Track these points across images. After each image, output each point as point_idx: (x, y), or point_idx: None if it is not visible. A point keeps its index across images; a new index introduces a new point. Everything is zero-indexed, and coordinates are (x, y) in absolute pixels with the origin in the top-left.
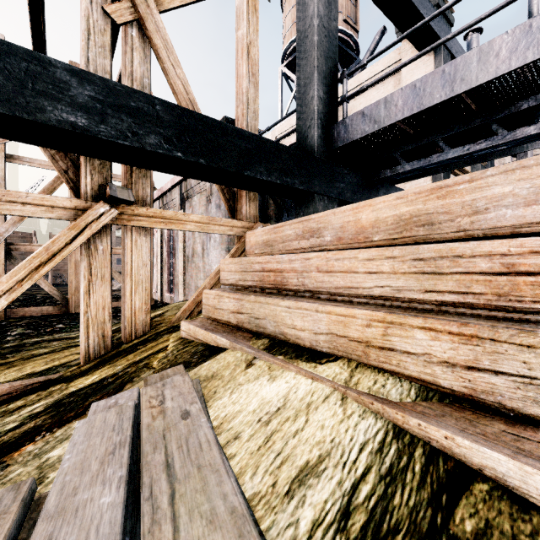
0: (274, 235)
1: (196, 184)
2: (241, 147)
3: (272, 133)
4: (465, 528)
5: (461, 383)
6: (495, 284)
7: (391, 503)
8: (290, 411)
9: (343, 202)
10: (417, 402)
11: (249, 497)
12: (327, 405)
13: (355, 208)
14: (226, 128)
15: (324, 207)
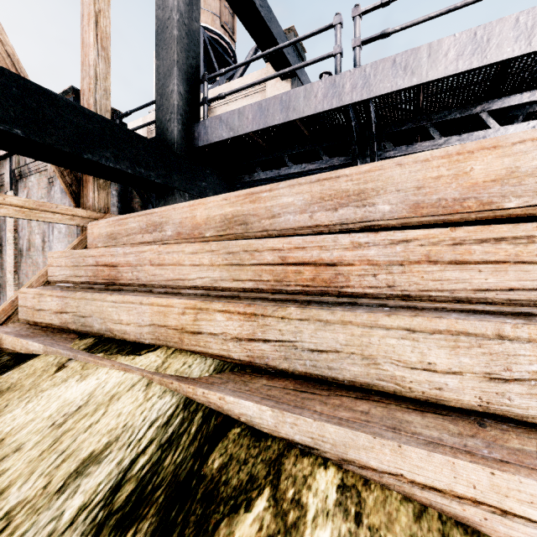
0: (119, 228)
1: (32, 160)
2: (79, 125)
3: (144, 120)
4: (213, 466)
5: (245, 353)
6: (276, 273)
7: (161, 465)
8: (91, 407)
9: None
10: (213, 375)
11: (10, 508)
12: (131, 393)
13: (192, 205)
14: (57, 99)
15: None
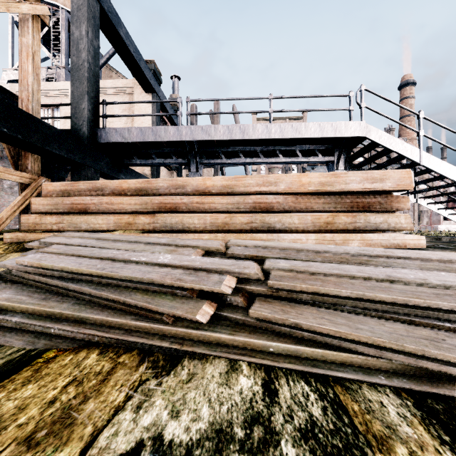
0: (71, 187)
1: None
2: (44, 132)
3: (12, 86)
4: None
5: (151, 227)
6: (159, 206)
7: None
8: None
9: (103, 173)
10: (142, 233)
11: None
12: None
13: (120, 182)
14: (35, 119)
15: (92, 175)
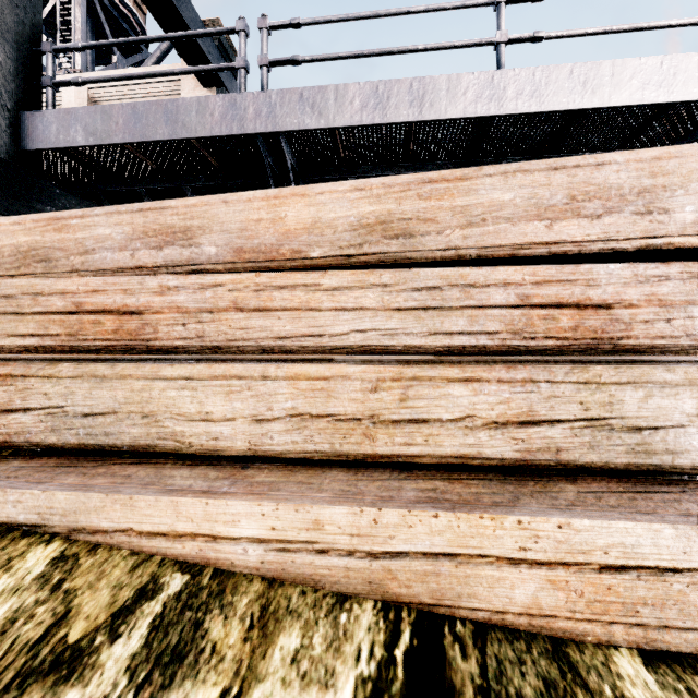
0: None
1: None
2: None
3: None
4: None
5: None
6: (69, 324)
7: None
8: None
9: None
10: None
11: None
12: None
13: None
14: None
15: None
